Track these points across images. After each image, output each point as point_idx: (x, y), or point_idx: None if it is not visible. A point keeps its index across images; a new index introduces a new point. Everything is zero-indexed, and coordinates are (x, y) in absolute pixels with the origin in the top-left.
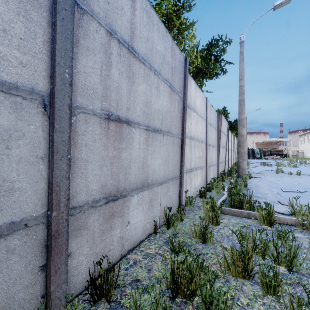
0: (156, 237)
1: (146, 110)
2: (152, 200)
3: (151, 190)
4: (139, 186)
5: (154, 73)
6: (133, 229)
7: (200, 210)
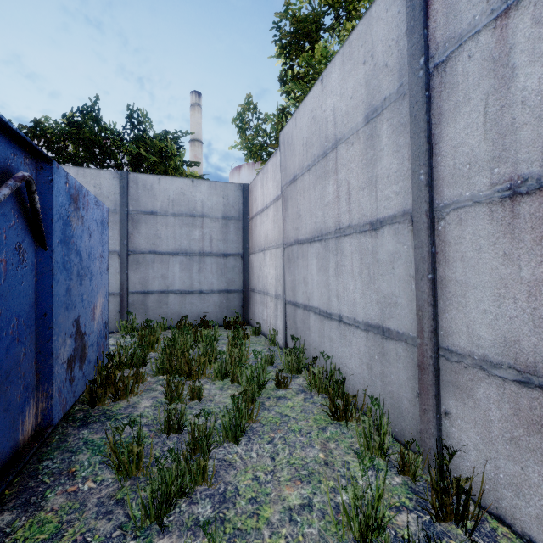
0: None
1: None
2: None
3: None
4: None
5: None
6: None
7: None
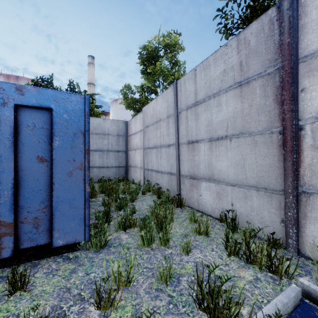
0: (217, 222)
1: (208, 128)
2: (220, 194)
3: (218, 185)
4: (206, 177)
5: (214, 97)
6: (204, 201)
7: (311, 278)
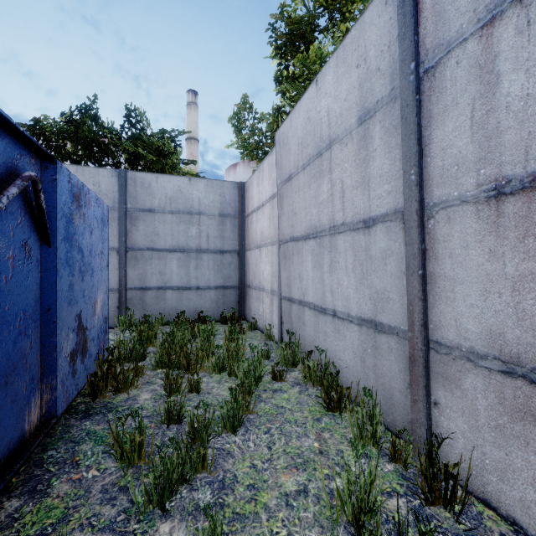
0: None
1: None
2: None
3: None
4: None
5: None
6: None
7: None
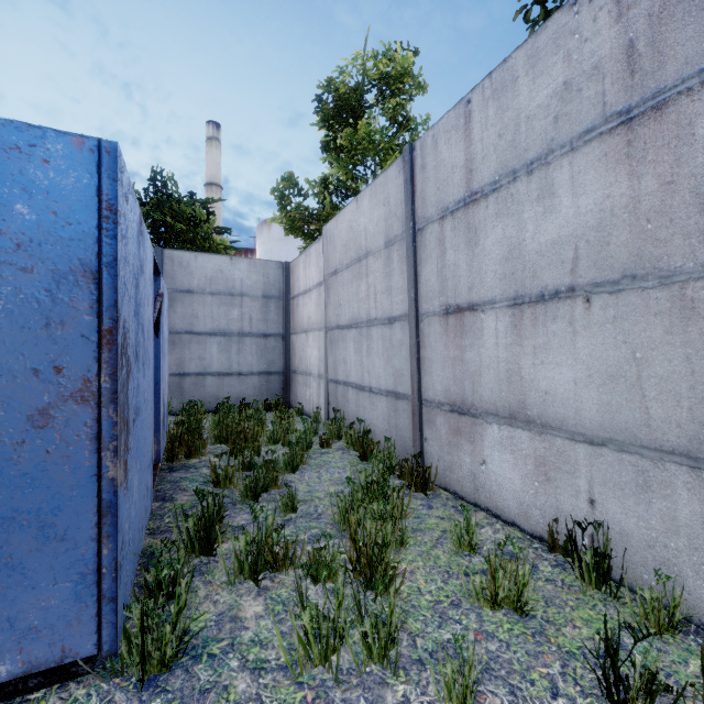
0: (541, 551)
1: (509, 269)
2: (549, 464)
3: (540, 436)
4: (502, 412)
5: (528, 174)
6: (494, 481)
7: None
